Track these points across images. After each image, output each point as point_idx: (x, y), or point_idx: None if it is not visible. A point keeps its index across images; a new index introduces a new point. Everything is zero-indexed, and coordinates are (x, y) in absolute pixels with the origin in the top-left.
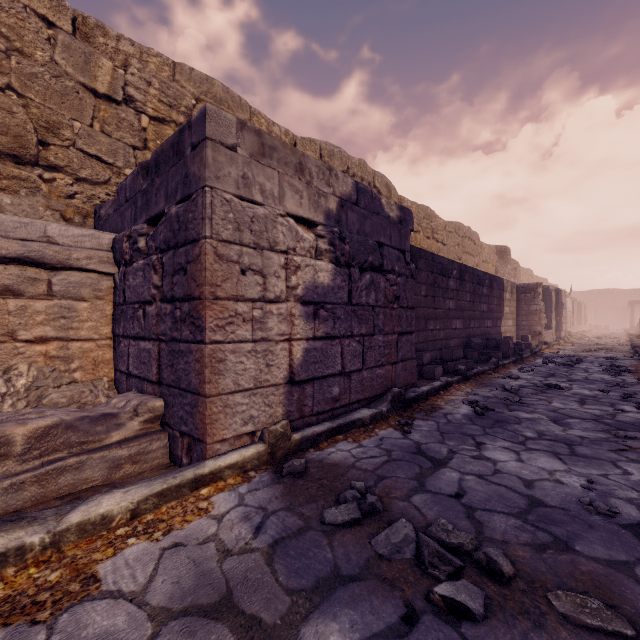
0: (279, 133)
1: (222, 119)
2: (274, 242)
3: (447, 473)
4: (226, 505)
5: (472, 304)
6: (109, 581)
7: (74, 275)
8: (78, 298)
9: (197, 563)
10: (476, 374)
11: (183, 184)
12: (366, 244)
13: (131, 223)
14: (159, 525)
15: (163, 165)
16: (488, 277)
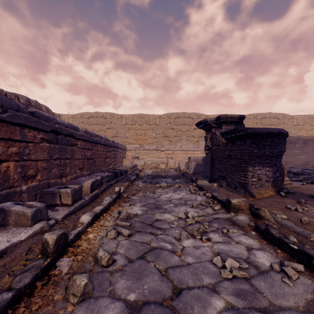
0: None
1: None
2: None
3: None
4: None
5: None
6: None
7: None
8: None
9: None
10: None
11: None
12: None
13: None
14: None
15: None
16: None
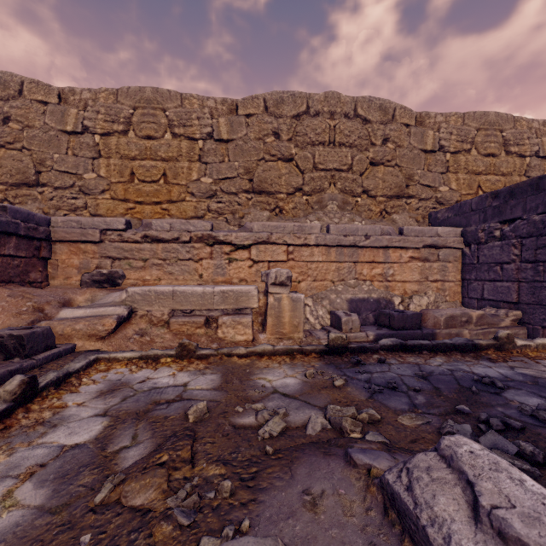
0: (537, 126)
1: None
2: None
3: None
4: None
5: None
6: None
7: (446, 250)
8: (448, 261)
9: None
10: None
11: (544, 205)
12: None
13: (479, 222)
14: None
15: (519, 194)
16: None
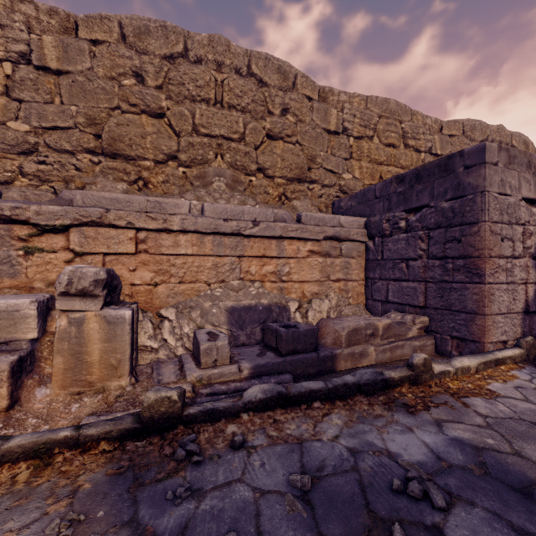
0: (430, 123)
1: (491, 148)
2: (518, 219)
3: None
4: (524, 376)
5: None
6: (500, 393)
7: (349, 244)
8: (351, 257)
9: None
10: None
11: (454, 189)
12: None
13: (383, 211)
14: (494, 377)
15: (426, 177)
16: None
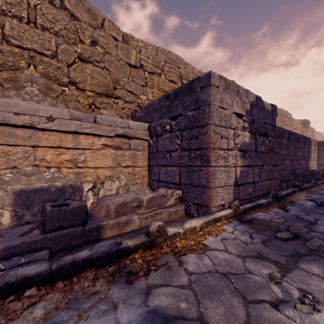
0: (196, 72)
1: (214, 76)
2: (231, 125)
3: (320, 226)
4: (230, 229)
5: (294, 152)
6: (211, 246)
7: (136, 141)
8: (137, 150)
9: (237, 244)
10: (305, 188)
11: (195, 103)
12: (261, 123)
13: (158, 119)
14: (211, 233)
15: (180, 95)
16: (302, 137)
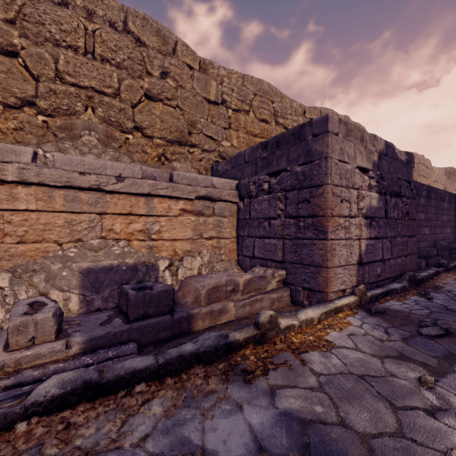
0: (296, 106)
1: (333, 119)
2: (354, 183)
3: None
4: (356, 322)
5: (436, 216)
6: (336, 343)
7: (222, 204)
8: (223, 216)
9: (370, 342)
10: (454, 267)
11: (305, 155)
12: (393, 180)
13: (251, 175)
14: (333, 326)
15: (284, 144)
16: (448, 194)
